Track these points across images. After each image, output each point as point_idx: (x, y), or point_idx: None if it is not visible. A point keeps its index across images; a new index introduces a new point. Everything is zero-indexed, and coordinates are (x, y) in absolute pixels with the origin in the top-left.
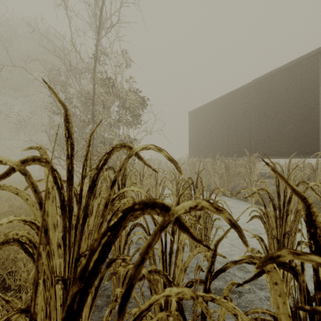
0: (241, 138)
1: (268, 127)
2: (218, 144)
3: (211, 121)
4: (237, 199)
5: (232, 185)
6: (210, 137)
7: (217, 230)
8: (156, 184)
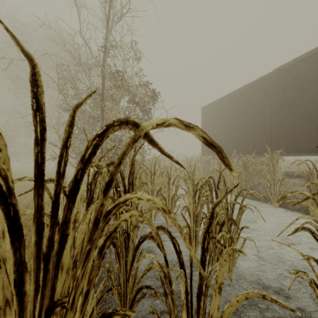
0: (260, 133)
1: (293, 120)
2: (234, 141)
3: (226, 116)
4: (257, 201)
5: (251, 185)
6: (225, 133)
7: (245, 241)
8: (169, 184)
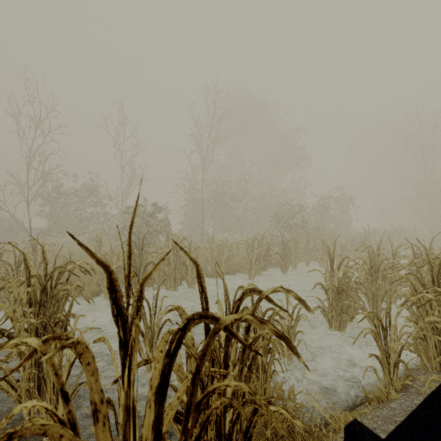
0: None
1: None
2: None
3: None
4: None
5: None
6: None
7: None
8: None
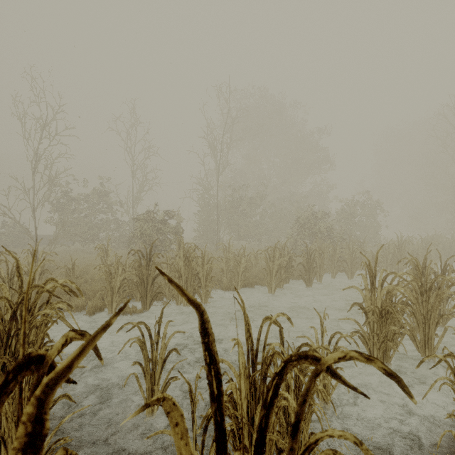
0: None
1: None
2: None
3: None
4: None
5: None
6: None
7: None
8: None
